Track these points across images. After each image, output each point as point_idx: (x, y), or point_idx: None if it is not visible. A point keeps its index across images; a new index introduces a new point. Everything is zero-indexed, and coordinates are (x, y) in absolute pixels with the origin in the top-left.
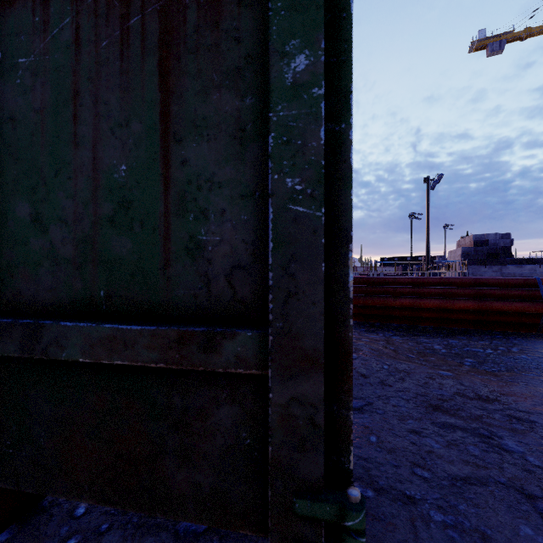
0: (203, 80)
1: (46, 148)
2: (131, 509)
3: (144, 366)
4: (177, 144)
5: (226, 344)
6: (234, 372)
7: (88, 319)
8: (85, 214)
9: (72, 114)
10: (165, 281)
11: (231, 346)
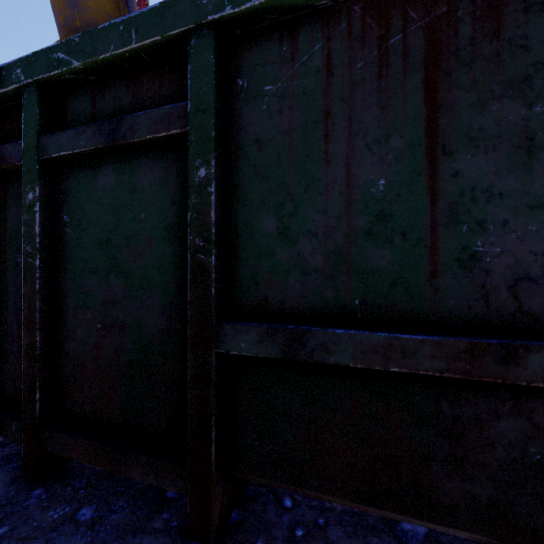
0: (479, 91)
1: (294, 166)
2: (390, 510)
3: (406, 374)
4: (447, 157)
5: (532, 357)
6: (519, 386)
7: (341, 326)
8: (337, 227)
9: (323, 133)
10: (432, 291)
11: (538, 360)
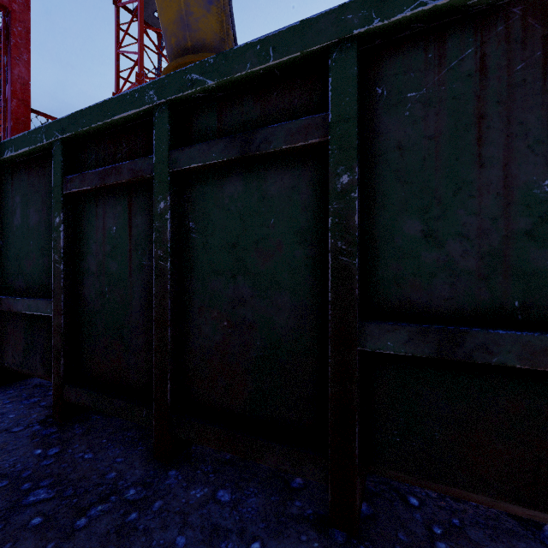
0: None
1: (441, 170)
2: None
3: None
4: None
5: None
6: None
7: (497, 327)
8: (492, 229)
9: (475, 137)
10: None
11: None
